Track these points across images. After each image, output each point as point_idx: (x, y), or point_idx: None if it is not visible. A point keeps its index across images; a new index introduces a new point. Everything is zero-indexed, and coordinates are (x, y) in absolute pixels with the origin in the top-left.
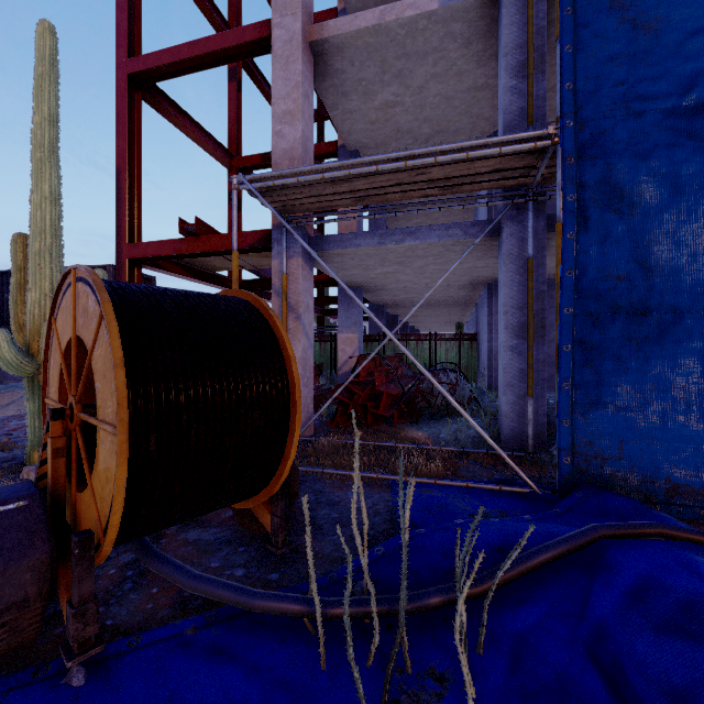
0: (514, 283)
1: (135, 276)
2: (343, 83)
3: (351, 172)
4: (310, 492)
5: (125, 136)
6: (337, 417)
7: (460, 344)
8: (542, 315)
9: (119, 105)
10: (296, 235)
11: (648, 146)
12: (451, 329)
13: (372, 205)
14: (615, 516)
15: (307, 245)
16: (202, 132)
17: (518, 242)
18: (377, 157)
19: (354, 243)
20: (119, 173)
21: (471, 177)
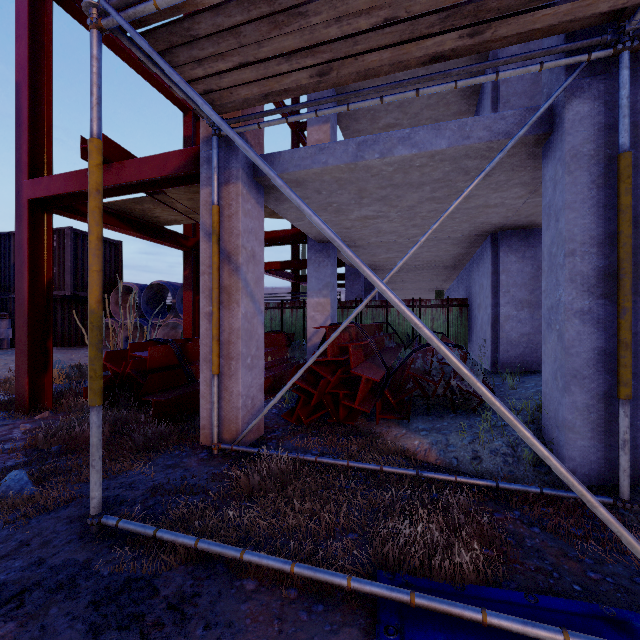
0: (586, 202)
1: (45, 224)
2: None
3: None
4: (195, 639)
5: (26, 41)
6: (297, 408)
7: (448, 311)
8: None
9: (19, 1)
10: (191, 92)
11: None
12: (429, 297)
13: None
14: None
15: (210, 109)
16: None
17: (594, 131)
18: None
19: (318, 160)
20: (19, 89)
21: None
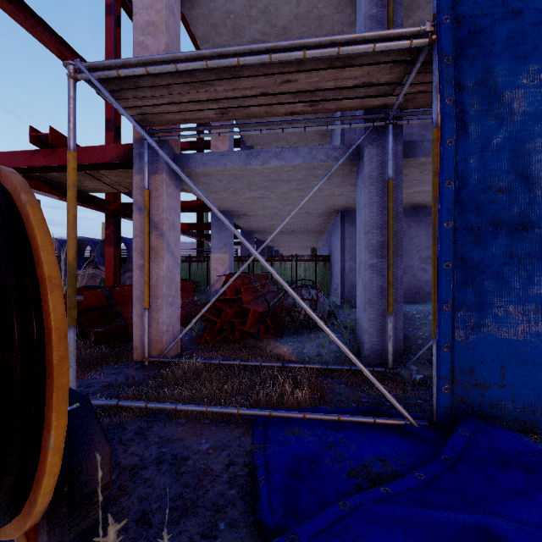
0: (374, 204)
1: None
2: (212, 13)
3: (208, 63)
4: (155, 442)
5: None
6: (205, 334)
7: (316, 264)
8: (400, 235)
9: None
10: (144, 134)
11: (529, 48)
12: (307, 253)
13: (243, 145)
14: (519, 467)
15: (157, 146)
16: (75, 56)
17: (378, 165)
18: (239, 48)
19: (220, 162)
20: None
21: (337, 92)
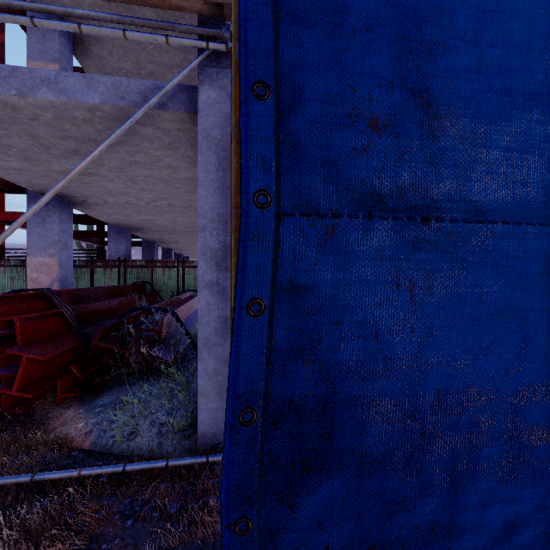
0: (214, 182)
1: None
2: None
3: None
4: None
5: None
6: None
7: None
8: None
9: None
10: None
11: None
12: None
13: None
14: None
15: None
16: None
17: (221, 119)
18: None
19: None
20: None
21: None
